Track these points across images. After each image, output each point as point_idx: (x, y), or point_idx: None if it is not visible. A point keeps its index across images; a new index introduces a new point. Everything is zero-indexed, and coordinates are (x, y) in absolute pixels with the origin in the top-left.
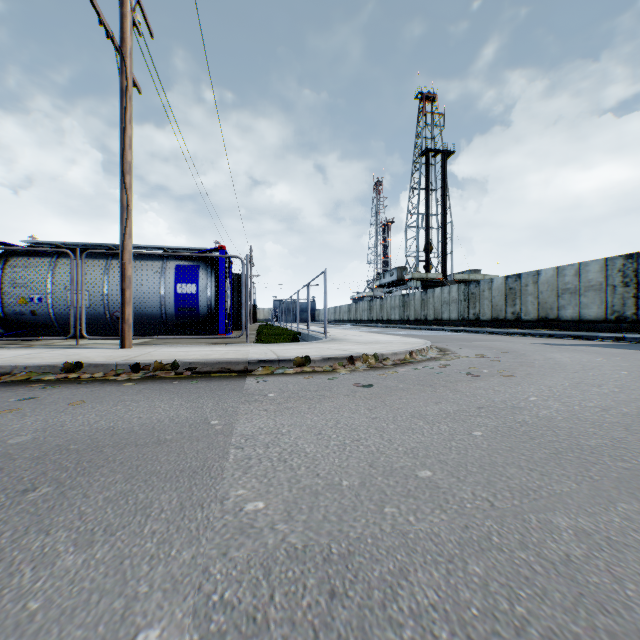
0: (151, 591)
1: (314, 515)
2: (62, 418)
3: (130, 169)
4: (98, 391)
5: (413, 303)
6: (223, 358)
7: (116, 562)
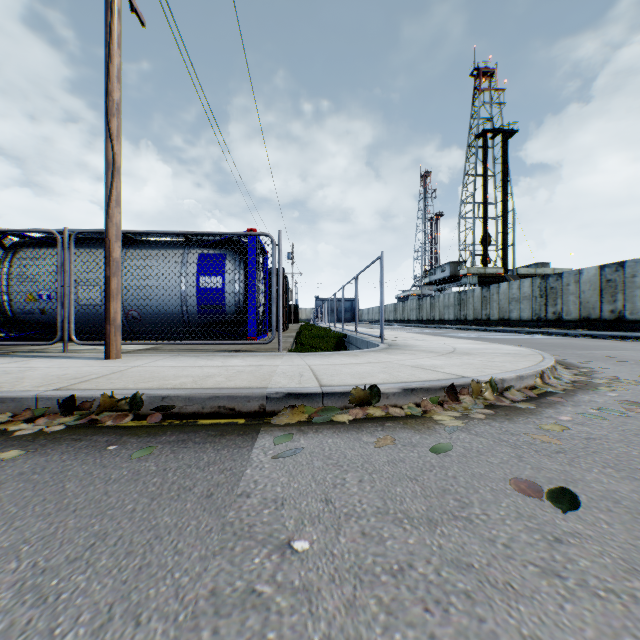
0: None
1: None
2: None
3: (117, 111)
4: None
5: (471, 301)
6: (224, 387)
7: None
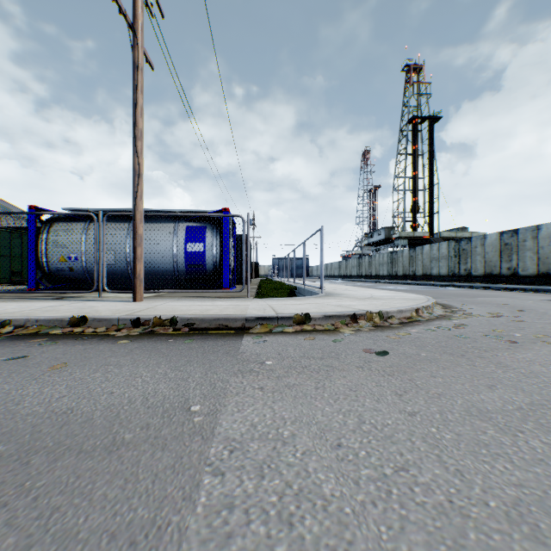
0: None
1: None
2: (28, 389)
3: (141, 136)
4: (90, 350)
5: (401, 260)
6: (221, 314)
7: None
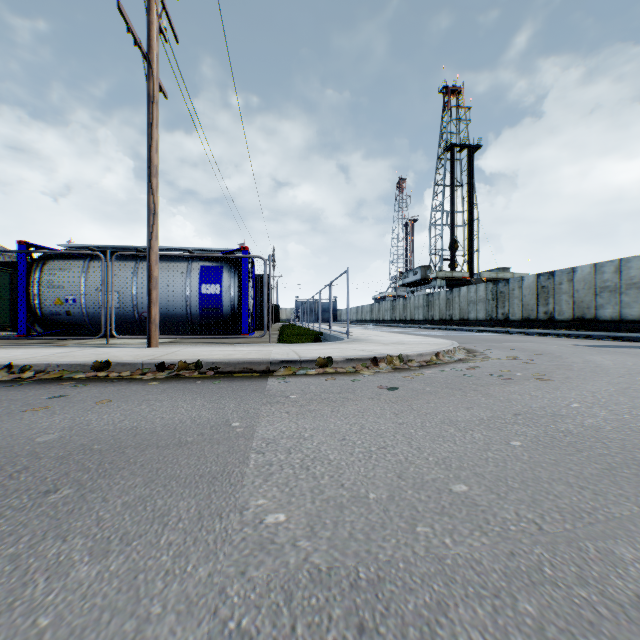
0: (164, 613)
1: (339, 532)
2: (88, 417)
3: (156, 172)
4: (124, 390)
5: (438, 303)
6: (245, 358)
7: (130, 576)
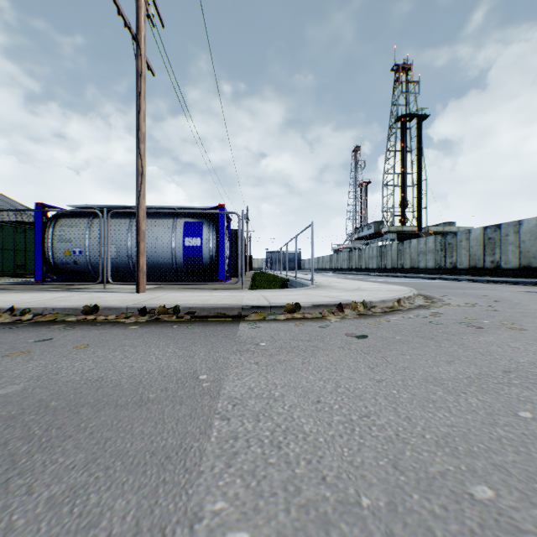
0: None
1: None
2: (61, 364)
3: (144, 139)
4: (105, 334)
5: (390, 253)
6: (219, 303)
7: None
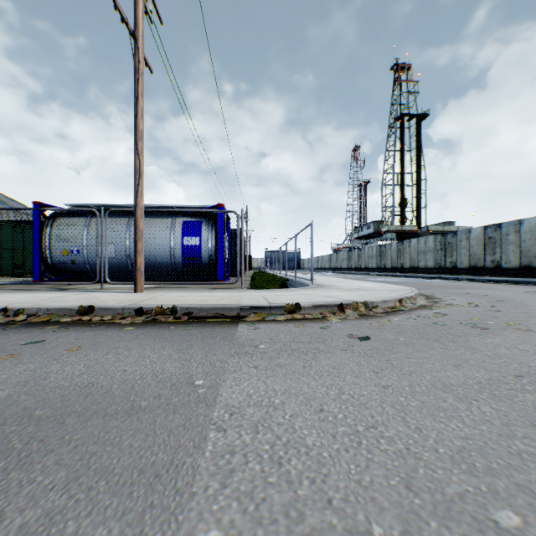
0: None
1: None
2: (51, 368)
3: (141, 136)
4: (100, 335)
5: (389, 253)
6: (217, 304)
7: None
